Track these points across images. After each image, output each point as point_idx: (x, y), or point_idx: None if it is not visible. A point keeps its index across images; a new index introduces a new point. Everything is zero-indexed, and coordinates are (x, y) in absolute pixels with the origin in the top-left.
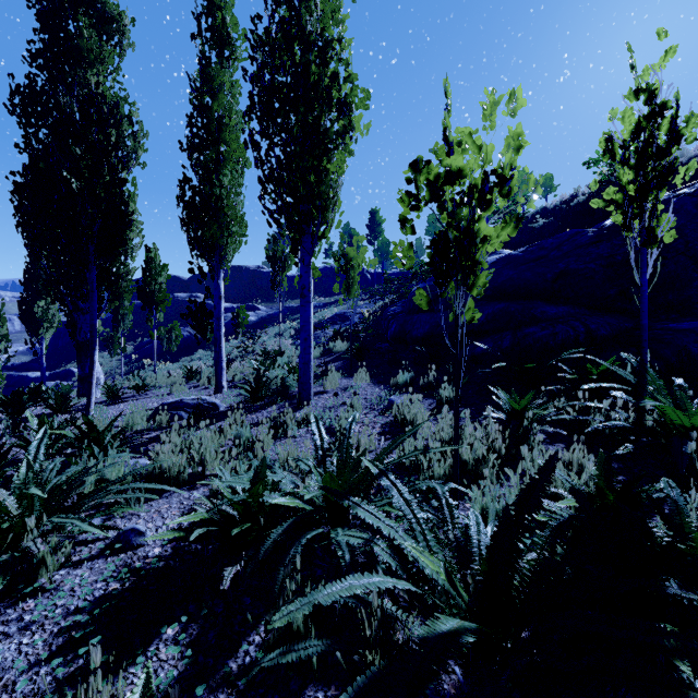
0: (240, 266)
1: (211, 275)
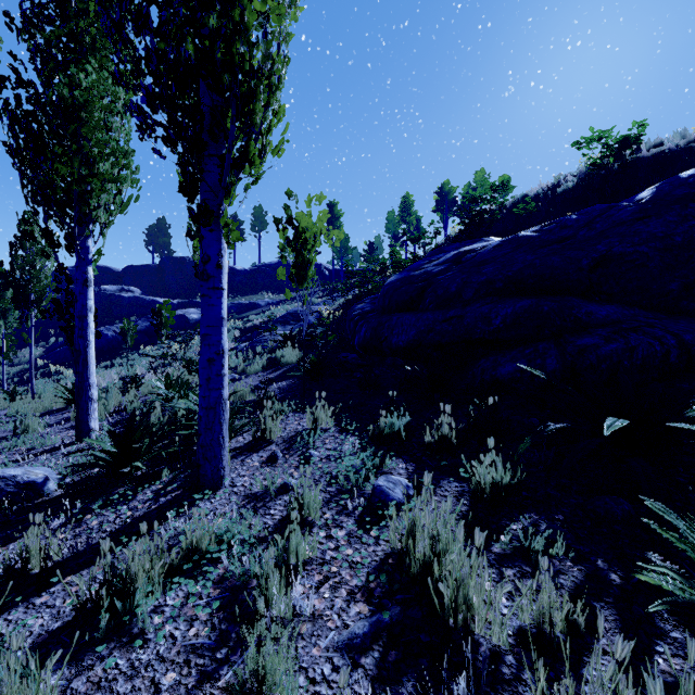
0: (183, 257)
1: (66, 244)
